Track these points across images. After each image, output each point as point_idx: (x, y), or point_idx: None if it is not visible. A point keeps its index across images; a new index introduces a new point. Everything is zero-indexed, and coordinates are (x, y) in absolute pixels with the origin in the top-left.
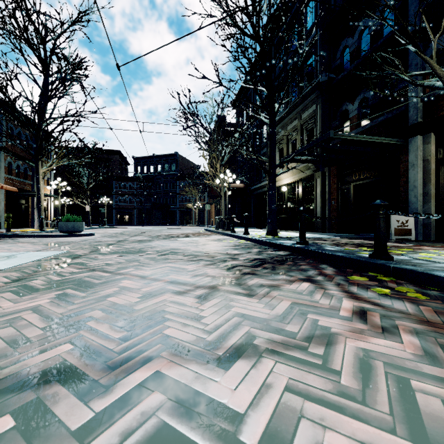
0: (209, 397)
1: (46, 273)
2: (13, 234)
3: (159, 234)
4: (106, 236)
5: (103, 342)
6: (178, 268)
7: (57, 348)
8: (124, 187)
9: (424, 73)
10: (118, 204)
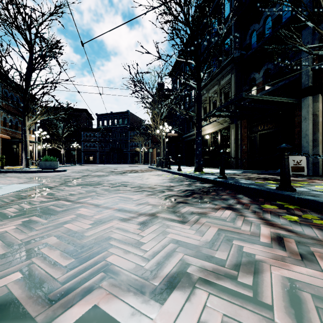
0: None
1: (21, 202)
2: (5, 170)
3: (114, 170)
4: (75, 172)
5: (51, 270)
6: (126, 197)
7: (6, 277)
8: (90, 136)
9: (317, 46)
10: (85, 148)
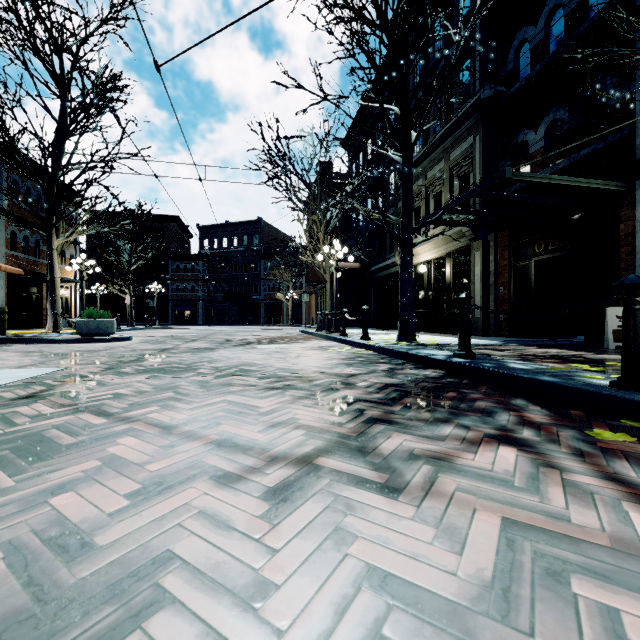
0: None
1: None
2: (6, 338)
3: (230, 338)
4: (148, 342)
5: None
6: (243, 405)
7: None
8: (185, 269)
9: None
10: (176, 294)
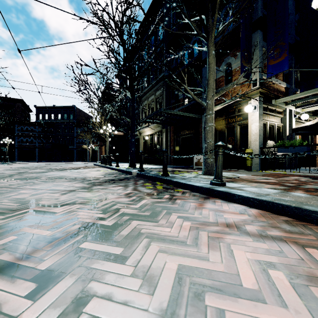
0: (49, 212)
1: None
2: None
3: (55, 167)
4: (9, 170)
5: (9, 206)
6: (59, 184)
7: None
8: (26, 130)
9: (192, 89)
10: (20, 144)
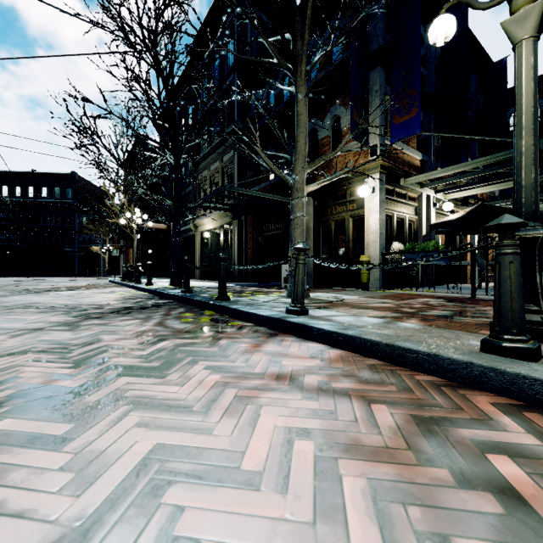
0: None
1: None
2: None
3: (29, 287)
4: None
5: None
6: (17, 318)
7: None
8: None
9: (272, 154)
10: None
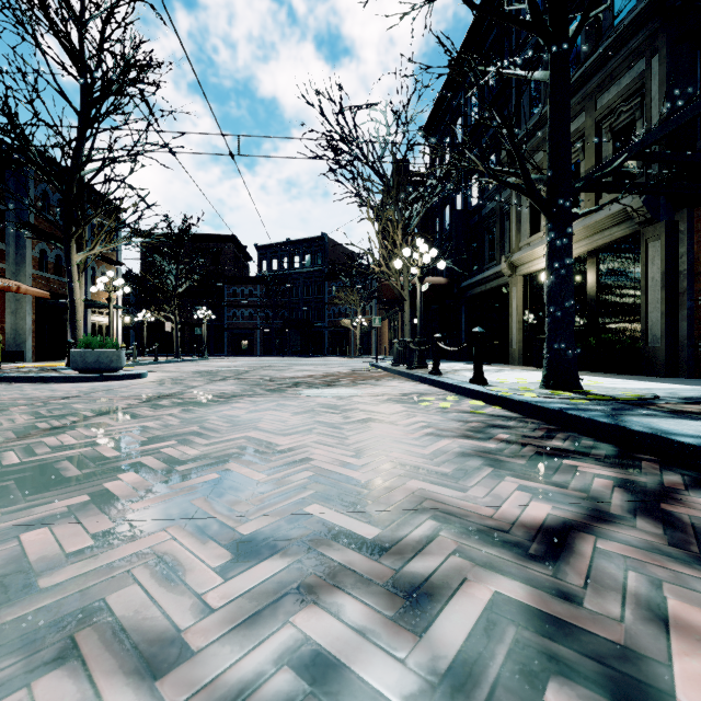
0: None
1: None
2: None
3: (276, 375)
4: (158, 381)
5: None
6: None
7: None
8: (241, 294)
9: None
10: (232, 321)
